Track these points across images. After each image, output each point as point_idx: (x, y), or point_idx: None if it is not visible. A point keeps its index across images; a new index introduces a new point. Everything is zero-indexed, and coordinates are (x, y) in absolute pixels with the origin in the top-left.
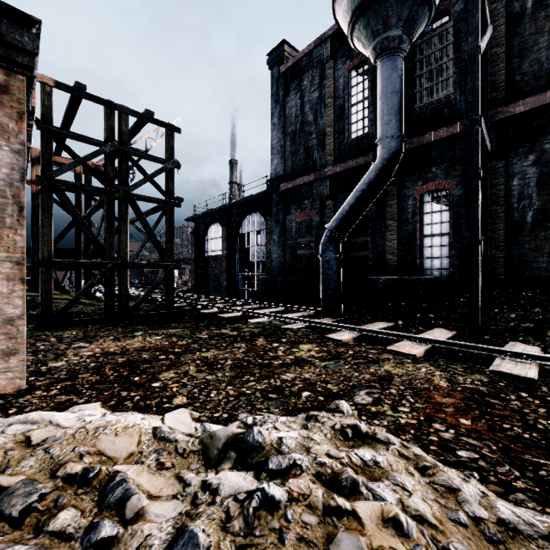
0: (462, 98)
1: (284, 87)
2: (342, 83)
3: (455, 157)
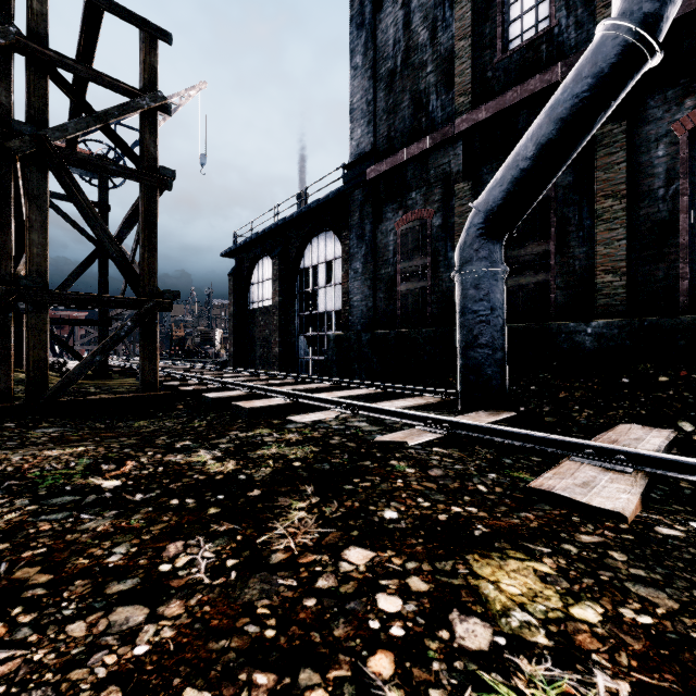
0: None
1: None
2: None
3: None
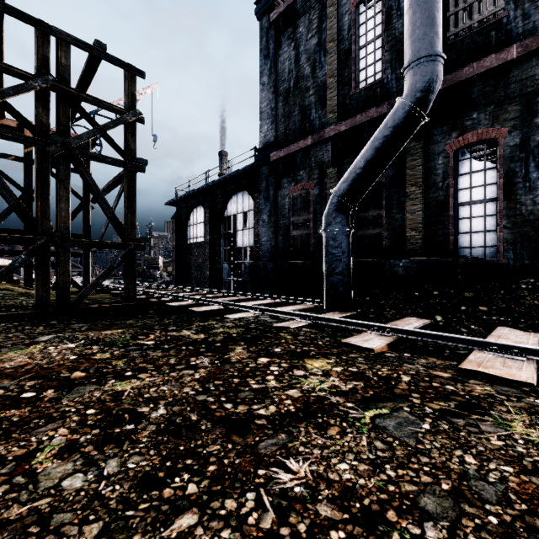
0: (518, 13)
1: (276, 37)
2: (347, 22)
3: (508, 94)
